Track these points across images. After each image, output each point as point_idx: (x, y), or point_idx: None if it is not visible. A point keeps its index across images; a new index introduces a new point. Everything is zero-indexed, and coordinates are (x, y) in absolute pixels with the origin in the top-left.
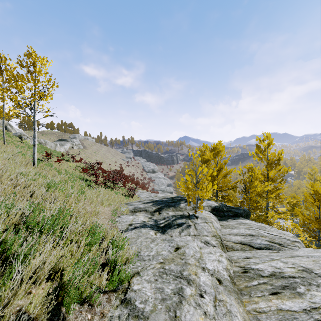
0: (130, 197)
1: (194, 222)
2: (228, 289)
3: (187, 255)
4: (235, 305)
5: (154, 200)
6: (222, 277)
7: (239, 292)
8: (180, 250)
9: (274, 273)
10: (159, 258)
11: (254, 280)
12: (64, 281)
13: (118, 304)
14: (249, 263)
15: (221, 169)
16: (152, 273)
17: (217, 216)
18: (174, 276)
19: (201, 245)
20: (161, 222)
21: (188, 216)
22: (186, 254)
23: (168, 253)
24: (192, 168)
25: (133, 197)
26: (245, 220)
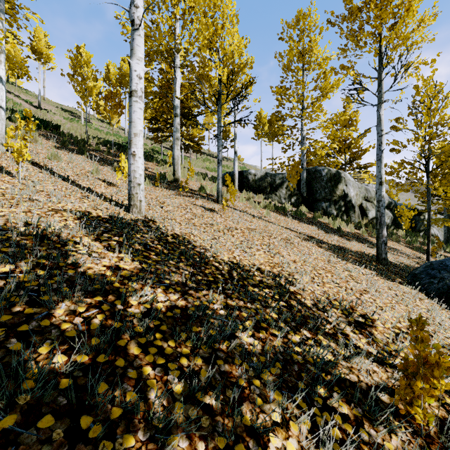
0: None
1: None
2: None
3: None
4: None
5: None
6: None
7: None
8: None
9: None
10: None
11: None
12: None
13: None
14: None
15: None
16: None
17: None
18: None
19: None
20: None
21: None
22: None
23: None
24: None
25: None
26: None
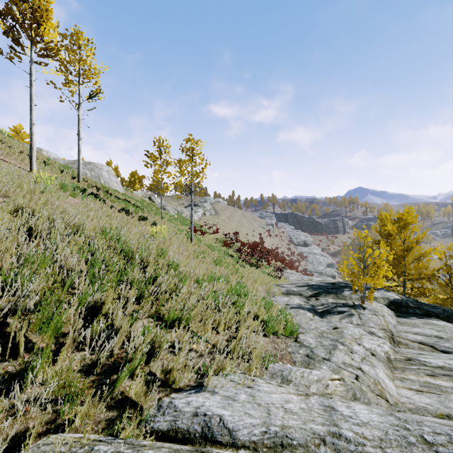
0: (276, 279)
1: (359, 312)
2: (380, 360)
3: (344, 333)
4: (381, 367)
5: (310, 284)
6: (378, 354)
7: (394, 368)
8: (338, 329)
9: (443, 366)
10: (318, 330)
11: (414, 366)
12: (265, 320)
13: (293, 341)
14: (417, 356)
15: (411, 250)
16: (313, 335)
17: (397, 312)
18: (330, 339)
19: (363, 333)
20: (318, 308)
21: (352, 306)
22: (343, 332)
23: (326, 329)
24: (358, 250)
25: (280, 279)
26: (438, 322)
